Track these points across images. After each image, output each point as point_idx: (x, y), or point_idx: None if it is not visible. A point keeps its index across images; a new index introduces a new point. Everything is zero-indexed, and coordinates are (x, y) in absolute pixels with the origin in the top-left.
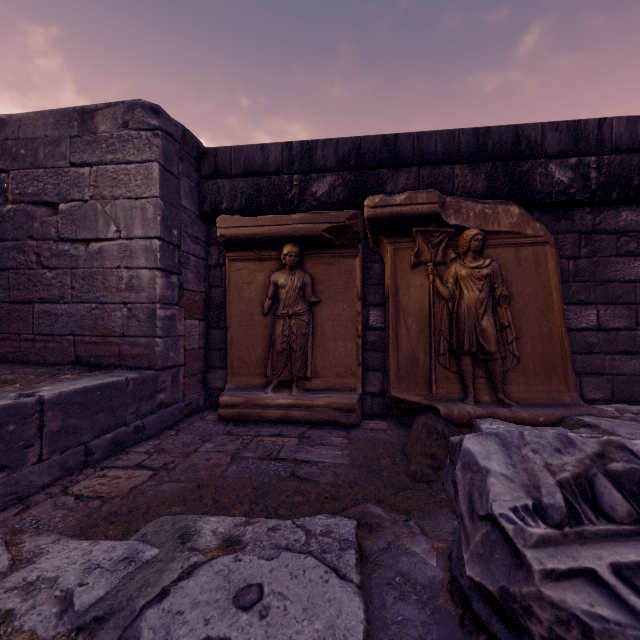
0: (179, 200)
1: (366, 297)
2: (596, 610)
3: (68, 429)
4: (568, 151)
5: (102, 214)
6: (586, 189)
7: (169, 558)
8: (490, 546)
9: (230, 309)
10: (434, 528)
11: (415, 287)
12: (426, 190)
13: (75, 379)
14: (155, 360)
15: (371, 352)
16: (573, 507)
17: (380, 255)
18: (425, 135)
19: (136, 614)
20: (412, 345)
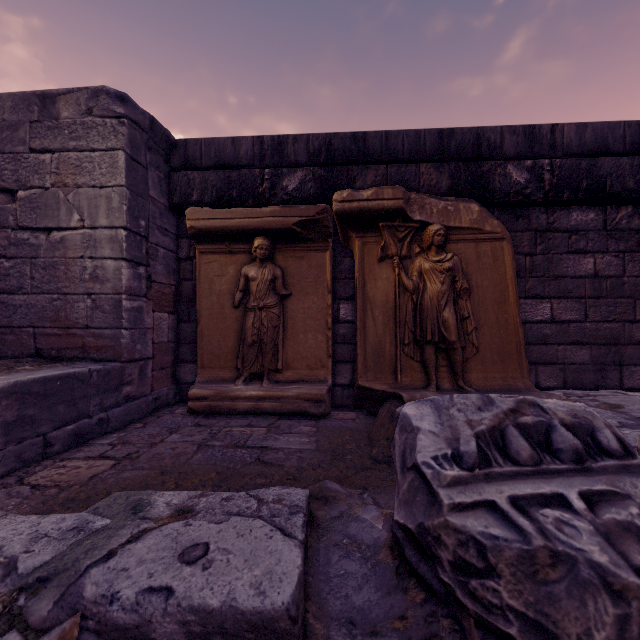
0: (147, 190)
1: (337, 291)
2: (489, 530)
3: (25, 419)
4: (524, 154)
5: (64, 202)
6: (540, 190)
7: (119, 526)
8: (414, 491)
9: (200, 302)
10: (388, 501)
11: (382, 280)
12: (392, 186)
13: (33, 370)
14: (121, 352)
15: (341, 345)
16: (485, 453)
17: (350, 250)
18: (393, 134)
19: (81, 573)
20: (379, 336)
